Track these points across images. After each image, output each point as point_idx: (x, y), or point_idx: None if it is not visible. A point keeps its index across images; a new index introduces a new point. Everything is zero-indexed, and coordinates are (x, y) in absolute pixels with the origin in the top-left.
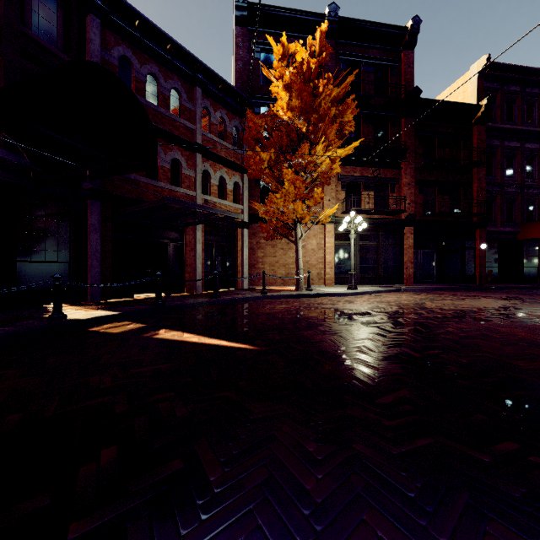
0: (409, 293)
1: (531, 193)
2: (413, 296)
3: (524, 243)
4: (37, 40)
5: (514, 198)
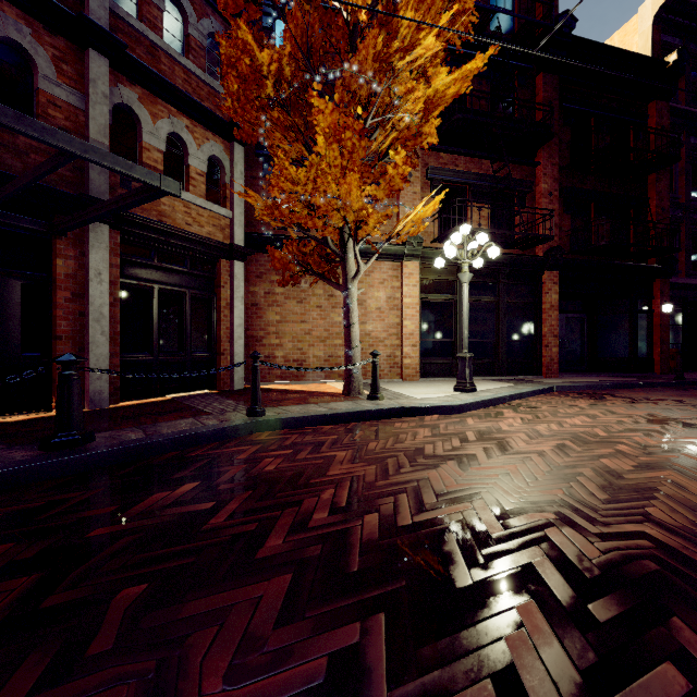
0: (580, 397)
1: None
2: (611, 409)
3: None
4: None
5: None
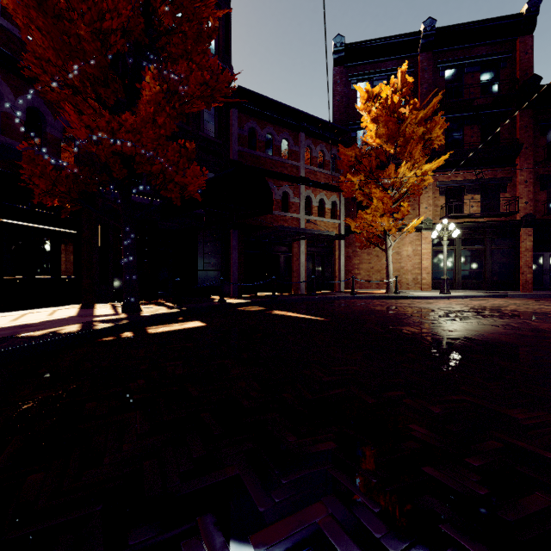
0: (512, 299)
1: None
2: (508, 301)
3: None
4: (206, 137)
5: None
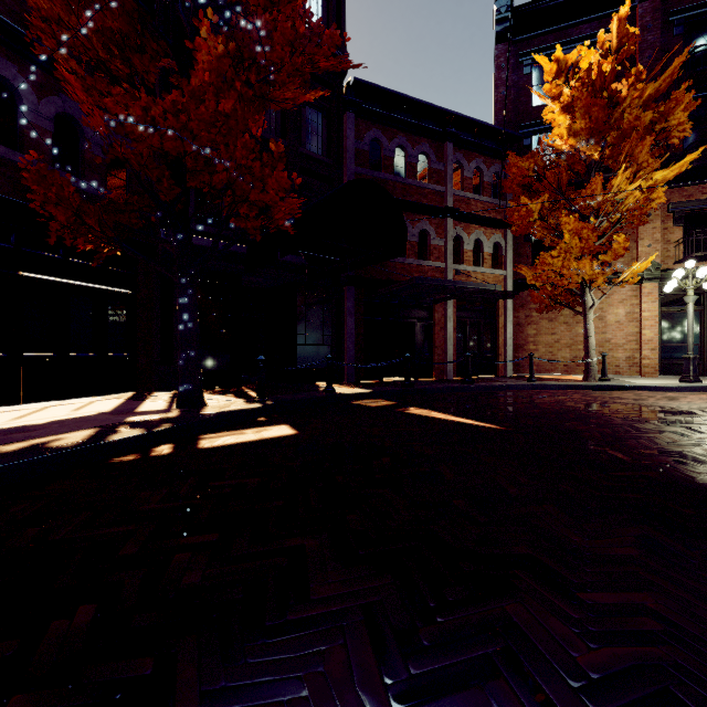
0: None
1: None
2: None
3: None
4: (309, 155)
5: None
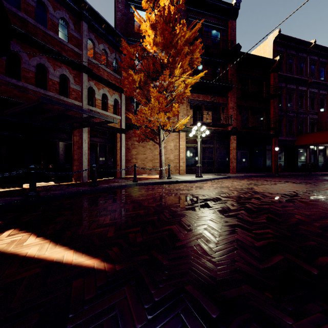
0: (236, 179)
1: (302, 117)
2: (240, 182)
3: (298, 147)
4: None
5: (292, 120)
